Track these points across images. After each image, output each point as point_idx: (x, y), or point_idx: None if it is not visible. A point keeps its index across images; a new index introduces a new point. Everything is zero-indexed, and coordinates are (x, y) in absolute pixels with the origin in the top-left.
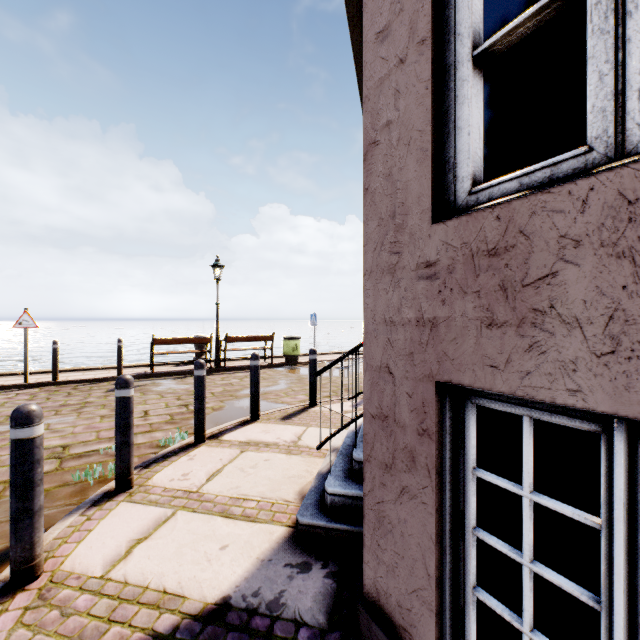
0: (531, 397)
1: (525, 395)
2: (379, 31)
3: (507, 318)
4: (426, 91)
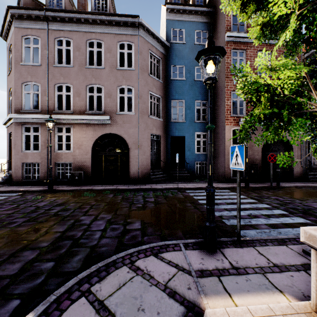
0: (28, 162)
1: (28, 162)
2: (16, 136)
3: (27, 158)
4: (21, 143)
